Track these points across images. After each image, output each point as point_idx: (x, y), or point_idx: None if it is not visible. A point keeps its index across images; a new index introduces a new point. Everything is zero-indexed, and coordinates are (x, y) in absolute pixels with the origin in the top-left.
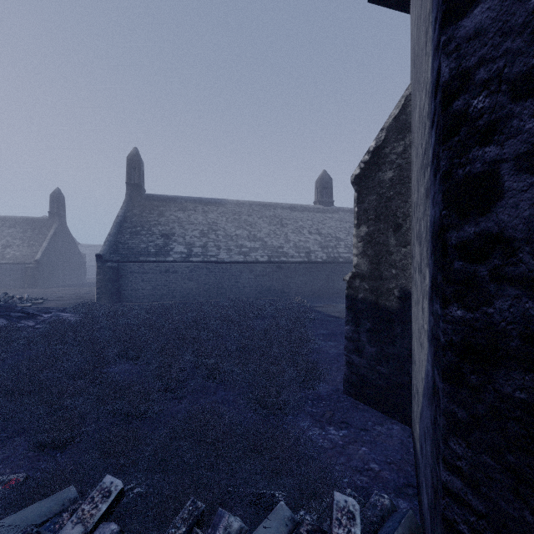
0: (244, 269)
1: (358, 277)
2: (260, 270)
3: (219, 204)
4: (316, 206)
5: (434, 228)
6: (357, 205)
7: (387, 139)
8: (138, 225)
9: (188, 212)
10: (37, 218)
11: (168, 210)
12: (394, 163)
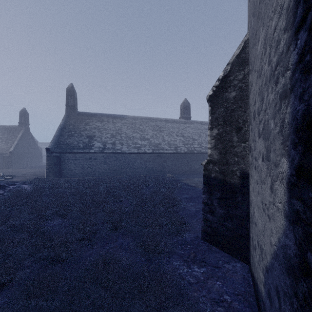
0: (138, 157)
1: (211, 163)
2: (147, 158)
3: (122, 118)
4: (181, 120)
5: (304, 120)
6: (211, 115)
7: (231, 70)
8: (73, 130)
9: (103, 122)
10: (11, 126)
11: (91, 121)
12: (236, 86)
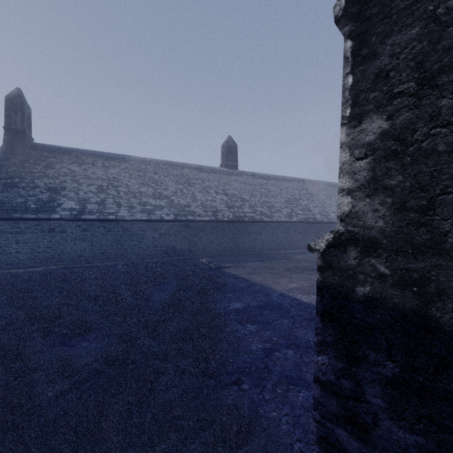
0: (148, 227)
1: (354, 244)
2: (166, 229)
3: (122, 159)
4: (222, 168)
5: None
6: (353, 69)
7: None
8: (17, 176)
9: (84, 165)
10: None
11: (60, 162)
12: None
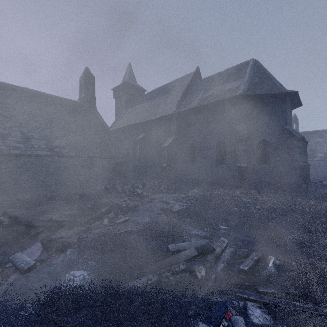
0: None
1: None
2: None
3: None
4: None
5: None
6: None
7: None
8: None
9: (324, 138)
10: None
11: (312, 138)
12: None
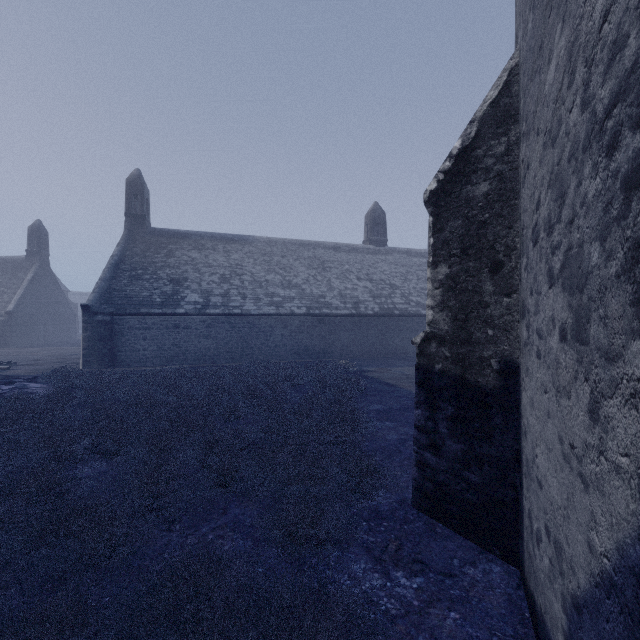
0: (277, 323)
1: (434, 339)
2: (297, 325)
3: (244, 241)
4: (366, 246)
5: None
6: (433, 235)
7: (480, 136)
8: (140, 267)
9: (205, 251)
10: (11, 258)
11: (180, 249)
12: (491, 171)
